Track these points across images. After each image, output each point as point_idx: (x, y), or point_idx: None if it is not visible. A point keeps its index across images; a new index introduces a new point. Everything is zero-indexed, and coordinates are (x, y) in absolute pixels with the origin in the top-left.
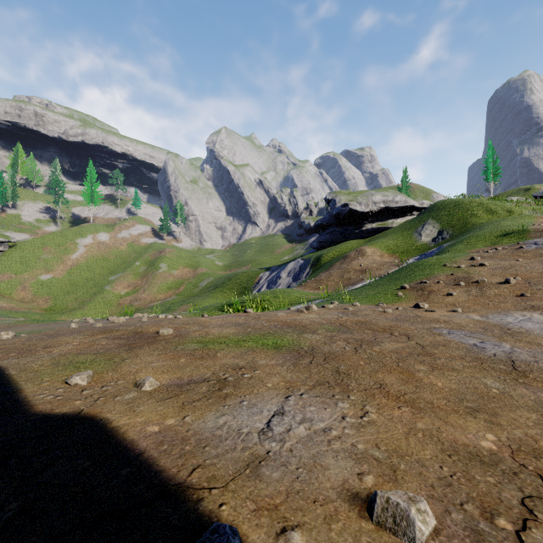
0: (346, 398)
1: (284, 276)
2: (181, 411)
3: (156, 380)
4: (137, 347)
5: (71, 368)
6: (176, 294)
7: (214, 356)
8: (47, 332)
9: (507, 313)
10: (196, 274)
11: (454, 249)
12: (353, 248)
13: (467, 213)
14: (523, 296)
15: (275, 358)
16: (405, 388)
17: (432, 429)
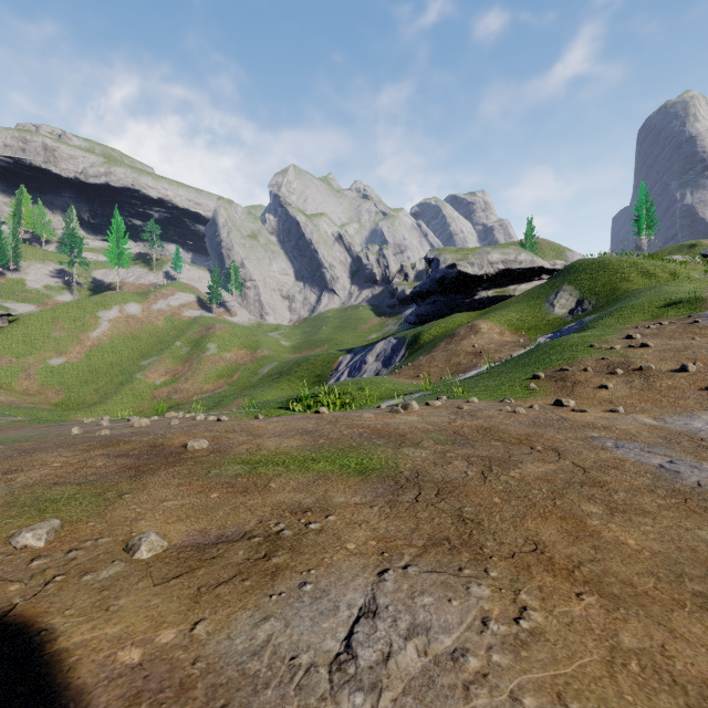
0: (483, 574)
1: (371, 360)
2: (191, 607)
3: (162, 537)
4: (148, 471)
5: (32, 512)
6: (228, 384)
7: (264, 488)
8: (23, 444)
9: (692, 414)
10: (255, 357)
11: (601, 323)
12: (463, 323)
13: (615, 276)
14: None
15: (360, 491)
16: (578, 550)
17: (652, 650)
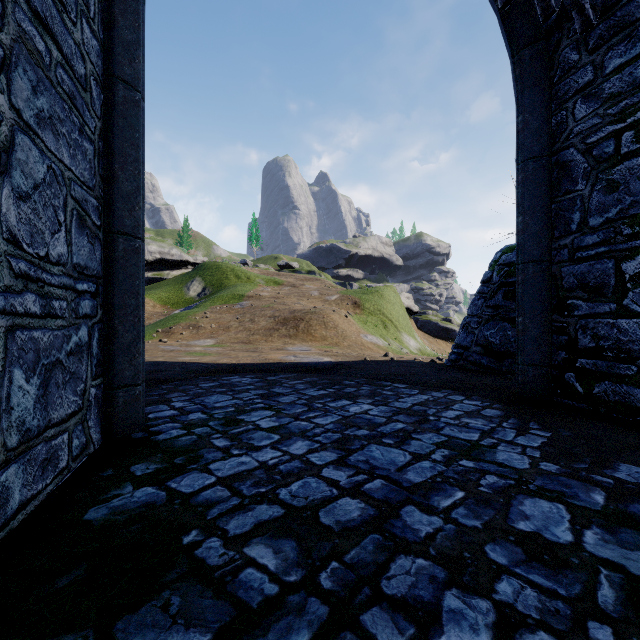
0: None
1: None
2: None
3: None
4: None
5: None
6: None
7: None
8: None
9: (199, 340)
10: None
11: (203, 305)
12: None
13: (223, 276)
14: (212, 333)
15: None
16: None
17: None
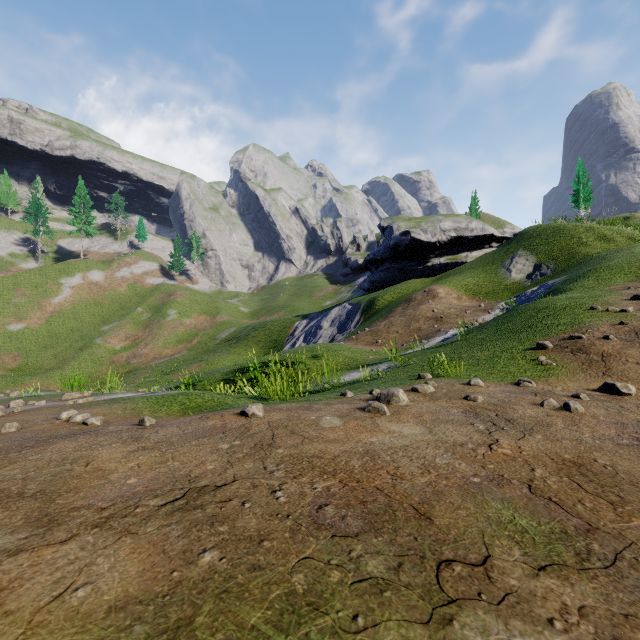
0: None
1: (326, 325)
2: None
3: None
4: None
5: None
6: (187, 349)
7: None
8: None
9: None
10: (214, 323)
11: (579, 285)
12: (417, 288)
13: (572, 241)
14: None
15: None
16: None
17: None
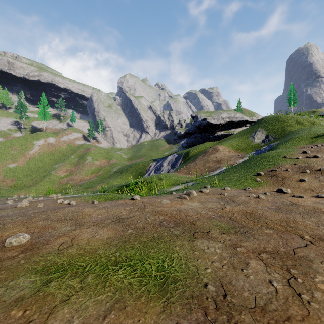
0: None
1: (165, 164)
2: None
3: None
4: None
5: None
6: (96, 176)
7: None
8: None
9: None
10: (110, 163)
11: (283, 146)
12: (209, 146)
13: (284, 124)
14: None
15: None
16: None
17: None
